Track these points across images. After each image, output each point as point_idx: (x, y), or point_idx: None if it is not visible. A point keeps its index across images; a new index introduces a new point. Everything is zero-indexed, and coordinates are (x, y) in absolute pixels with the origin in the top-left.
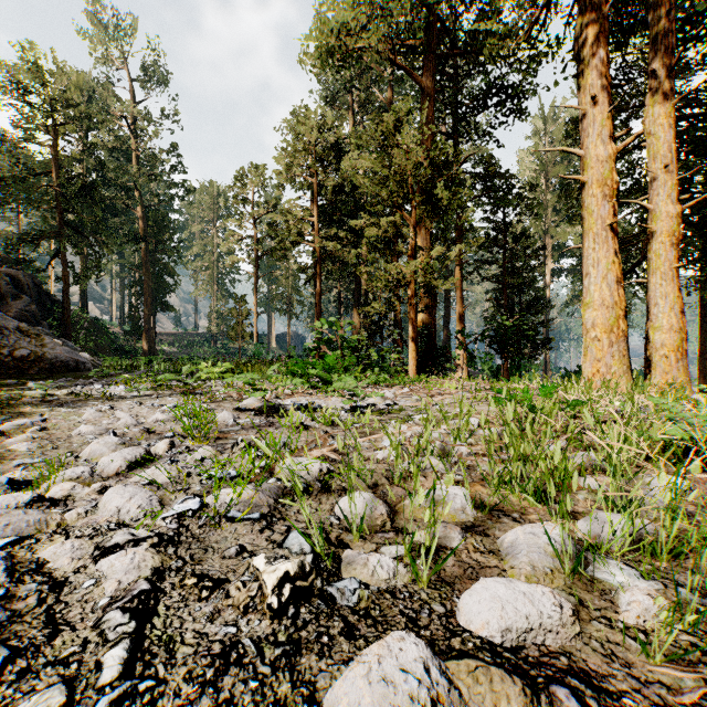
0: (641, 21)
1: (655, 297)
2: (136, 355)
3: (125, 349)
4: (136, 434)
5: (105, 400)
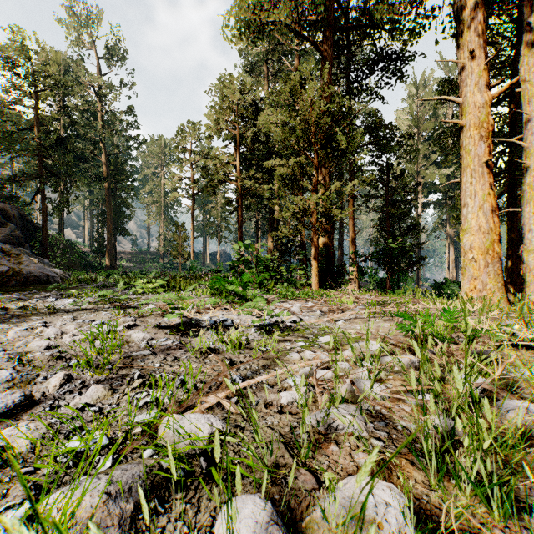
0: None
1: (528, 224)
2: (101, 269)
3: (92, 265)
4: (43, 361)
5: (47, 314)
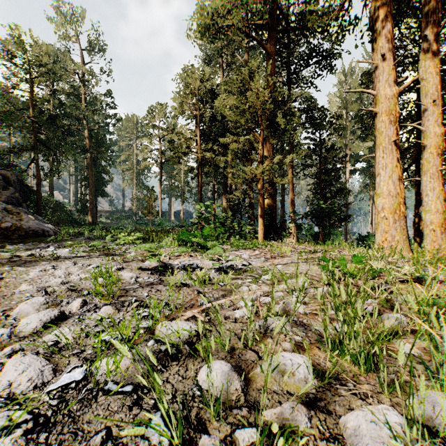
0: (411, 7)
1: (426, 190)
2: (84, 225)
3: (77, 221)
4: (62, 292)
5: (52, 260)
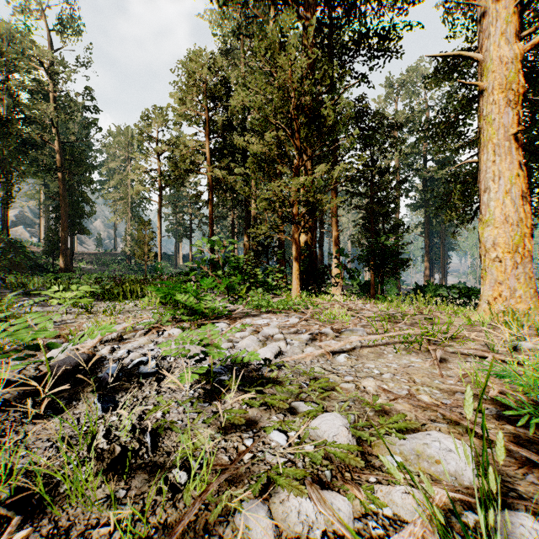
0: None
1: None
2: (54, 271)
3: (43, 267)
4: None
5: None
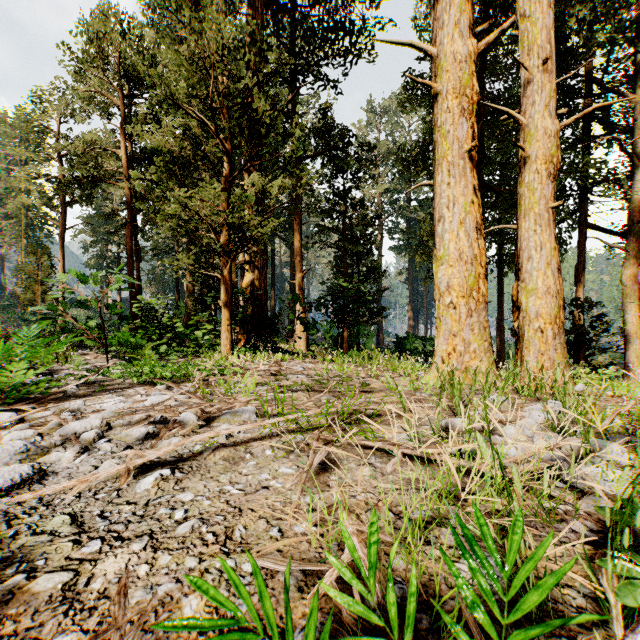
0: None
1: (529, 248)
2: None
3: None
4: None
5: None
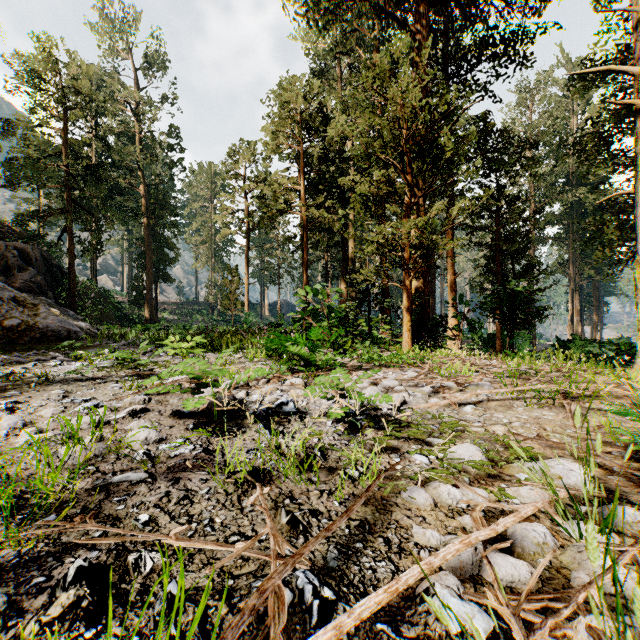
0: None
1: None
2: (139, 322)
3: (129, 317)
4: None
5: (32, 387)
